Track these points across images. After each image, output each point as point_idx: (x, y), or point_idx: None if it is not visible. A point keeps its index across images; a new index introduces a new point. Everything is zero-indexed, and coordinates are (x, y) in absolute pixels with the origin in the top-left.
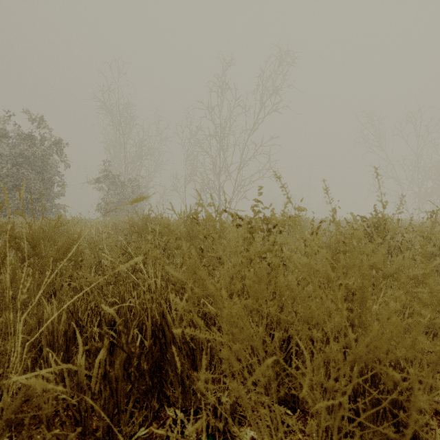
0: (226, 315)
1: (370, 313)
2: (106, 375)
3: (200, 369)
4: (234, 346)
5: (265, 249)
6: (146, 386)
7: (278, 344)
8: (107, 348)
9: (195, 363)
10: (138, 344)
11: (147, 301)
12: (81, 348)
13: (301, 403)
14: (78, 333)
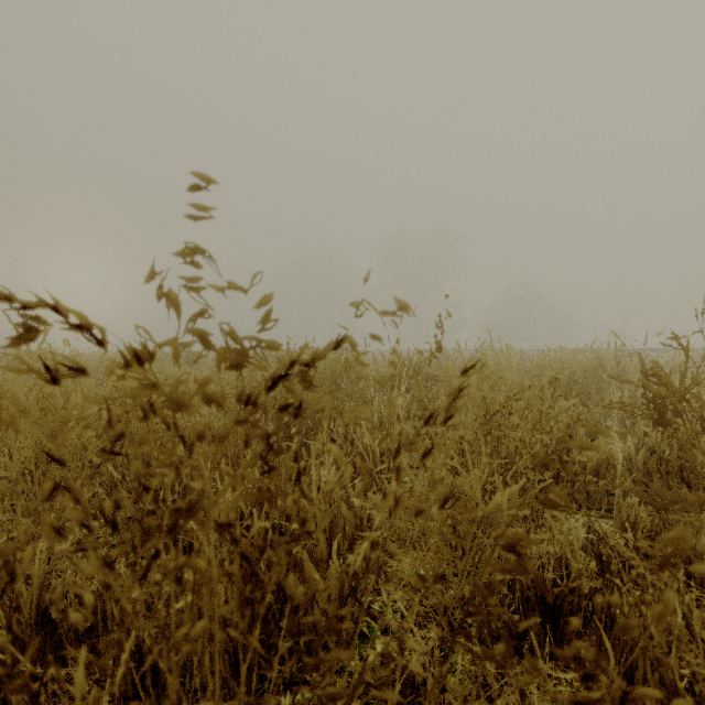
0: None
1: None
2: None
3: None
4: None
5: None
6: None
7: None
8: None
9: None
10: None
11: None
12: None
13: None
14: None
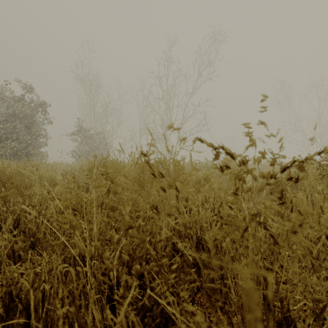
0: None
1: None
2: None
3: None
4: None
5: None
6: None
7: None
8: None
9: None
10: None
11: (57, 304)
12: None
13: None
14: None
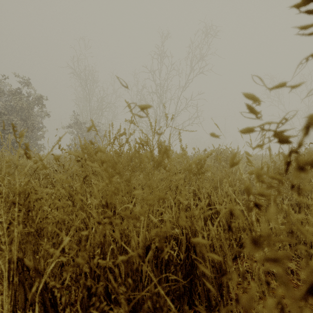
0: None
1: None
2: None
3: None
4: None
5: None
6: None
7: None
8: None
9: None
10: None
11: None
12: None
13: None
14: None
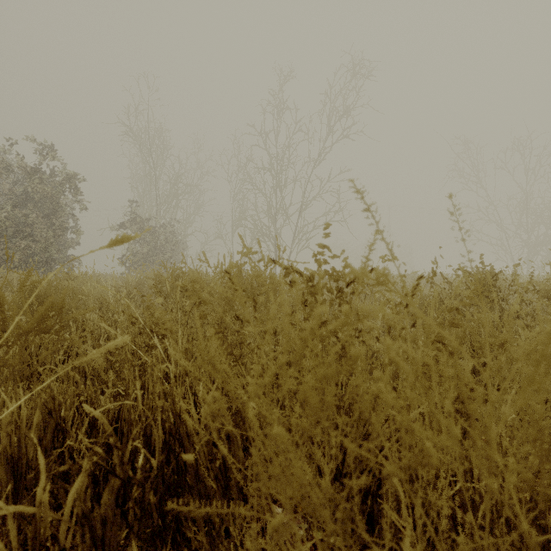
0: (258, 463)
1: (550, 464)
2: (85, 516)
3: (236, 499)
4: (274, 521)
5: (334, 328)
6: (153, 528)
7: (359, 502)
8: (88, 474)
9: (228, 490)
10: (140, 464)
11: (156, 397)
12: (43, 477)
13: (388, 550)
14: (39, 452)
